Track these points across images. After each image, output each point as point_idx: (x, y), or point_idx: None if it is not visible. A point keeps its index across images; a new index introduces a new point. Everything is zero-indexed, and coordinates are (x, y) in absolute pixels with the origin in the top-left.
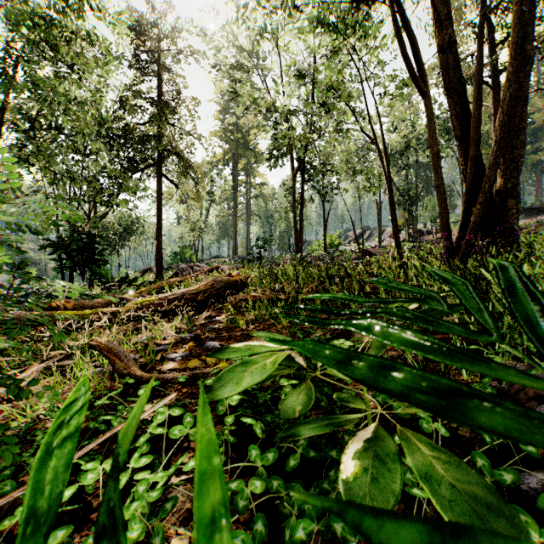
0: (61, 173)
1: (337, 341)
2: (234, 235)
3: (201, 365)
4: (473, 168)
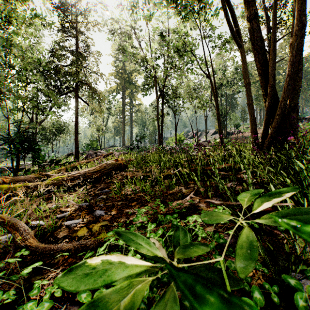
0: (4, 92)
1: (191, 217)
2: (123, 134)
3: (87, 234)
4: (272, 93)
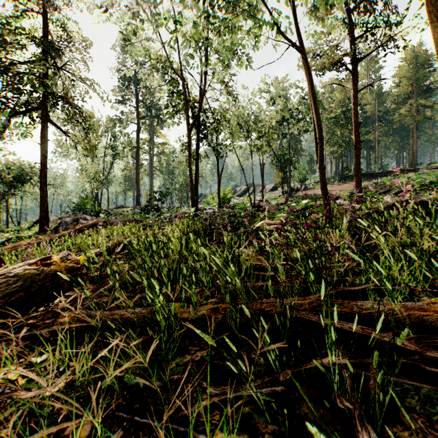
0: None
1: None
2: (137, 188)
3: None
4: None
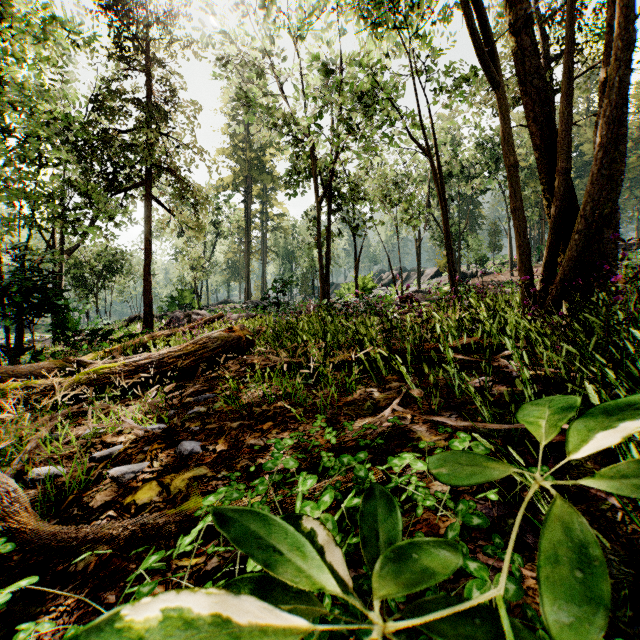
0: None
1: (398, 460)
2: (246, 276)
3: (158, 498)
4: (563, 186)
